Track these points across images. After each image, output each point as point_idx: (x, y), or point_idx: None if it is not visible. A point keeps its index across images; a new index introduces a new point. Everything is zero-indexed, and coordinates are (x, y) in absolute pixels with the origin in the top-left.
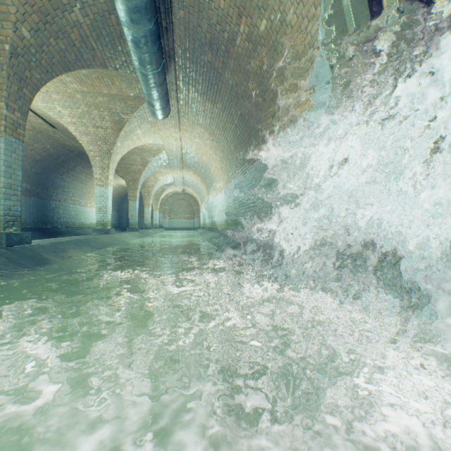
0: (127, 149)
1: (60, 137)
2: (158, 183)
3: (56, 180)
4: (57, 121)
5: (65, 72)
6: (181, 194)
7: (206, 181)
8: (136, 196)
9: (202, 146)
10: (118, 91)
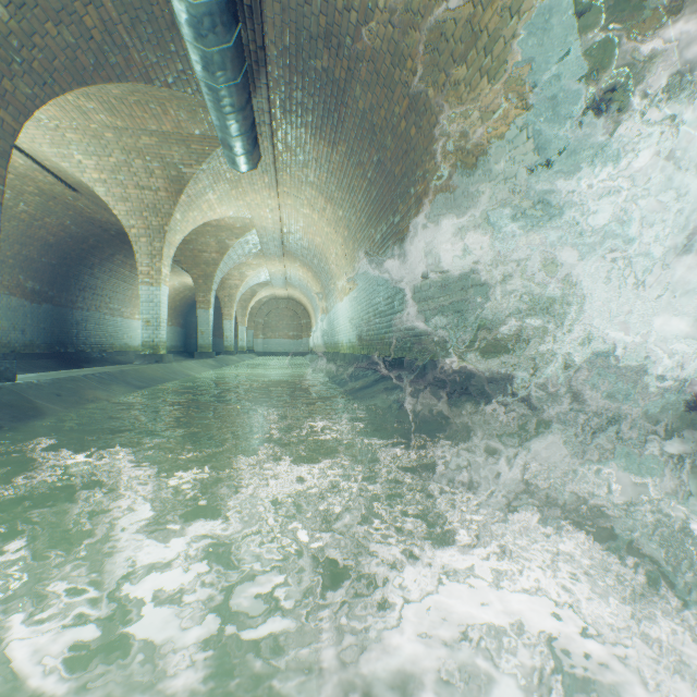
0: (192, 225)
1: (86, 206)
2: (245, 282)
3: (83, 277)
4: (77, 179)
5: (78, 87)
6: (282, 300)
7: (320, 278)
8: (209, 301)
9: (314, 220)
10: (173, 127)
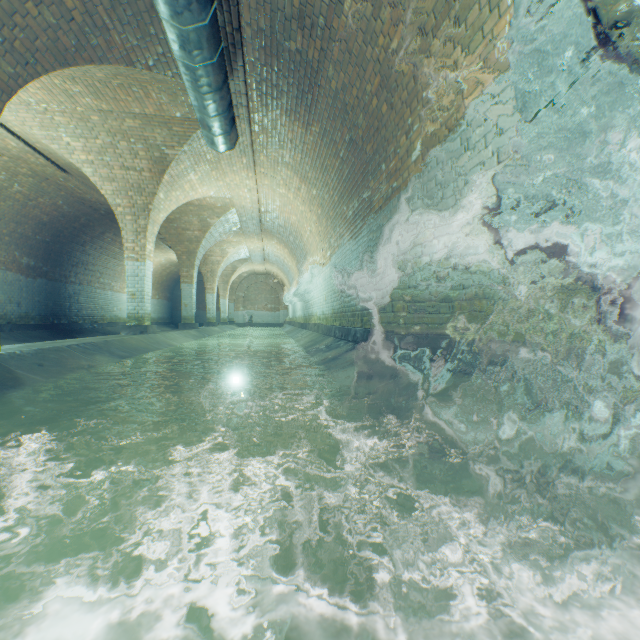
0: (175, 204)
1: (76, 186)
2: (226, 258)
3: (75, 254)
4: (67, 160)
5: (61, 68)
6: (261, 275)
7: (296, 254)
8: (192, 276)
9: (290, 199)
10: (156, 110)
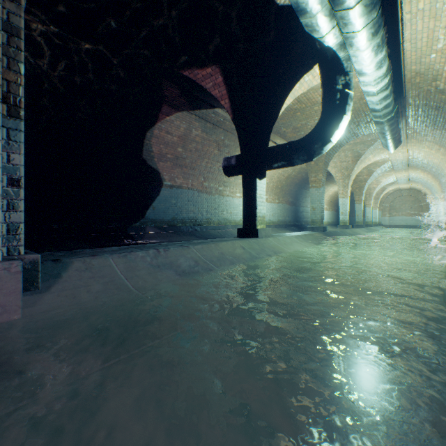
0: (359, 169)
1: None
2: (378, 185)
3: (302, 194)
4: None
5: (339, 149)
6: (404, 190)
7: (437, 178)
8: (361, 200)
9: (431, 153)
10: (359, 140)
